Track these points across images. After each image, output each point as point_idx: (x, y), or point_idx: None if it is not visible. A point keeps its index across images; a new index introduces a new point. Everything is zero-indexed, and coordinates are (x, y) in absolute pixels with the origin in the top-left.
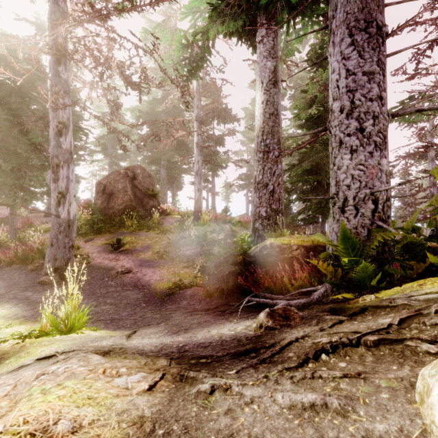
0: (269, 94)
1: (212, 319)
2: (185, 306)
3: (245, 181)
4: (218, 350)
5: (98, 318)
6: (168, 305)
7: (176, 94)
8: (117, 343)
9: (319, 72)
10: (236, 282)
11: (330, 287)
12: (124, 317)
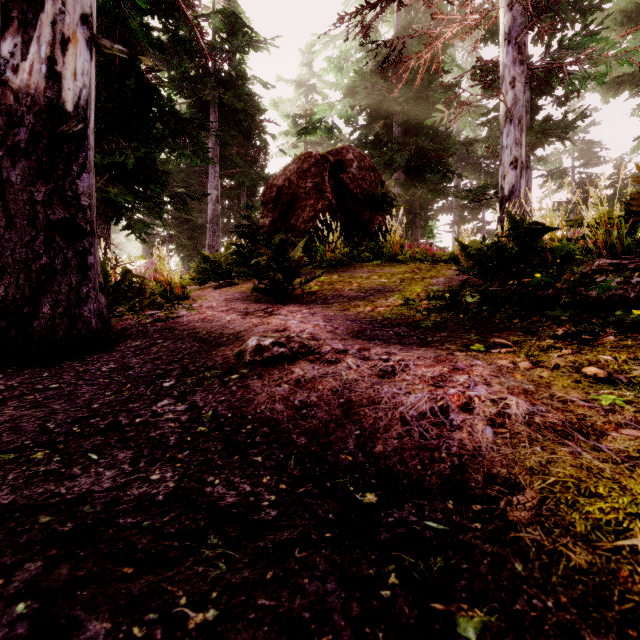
0: None
1: None
2: None
3: (569, 214)
4: None
5: None
6: None
7: None
8: None
9: None
10: None
11: None
12: None
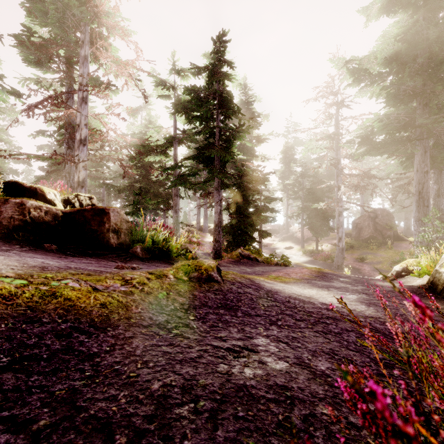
0: (434, 201)
1: None
2: None
3: None
4: None
5: None
6: None
7: None
8: None
9: None
10: None
11: None
12: None
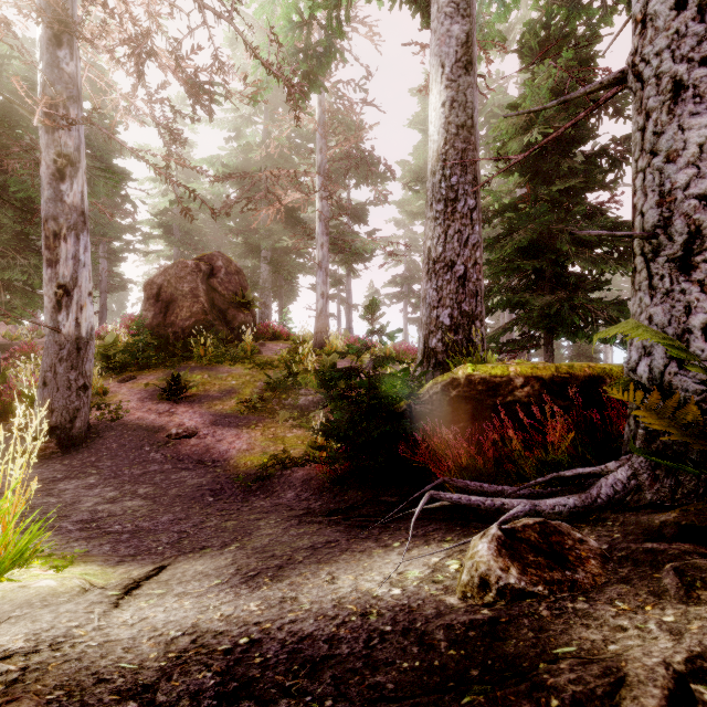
0: (456, 87)
1: (343, 539)
2: (289, 504)
3: (402, 286)
4: (357, 703)
5: (108, 528)
6: (257, 500)
7: (285, 130)
8: (44, 639)
9: (544, 66)
10: (394, 454)
11: (647, 466)
12: (163, 525)
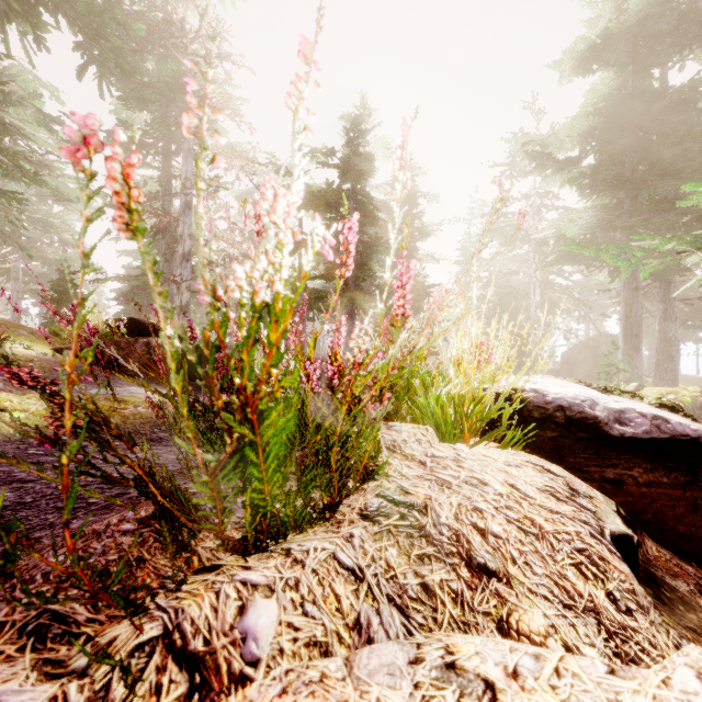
0: (660, 326)
1: None
2: None
3: None
4: None
5: None
6: None
7: None
8: None
9: None
10: None
11: None
12: None
